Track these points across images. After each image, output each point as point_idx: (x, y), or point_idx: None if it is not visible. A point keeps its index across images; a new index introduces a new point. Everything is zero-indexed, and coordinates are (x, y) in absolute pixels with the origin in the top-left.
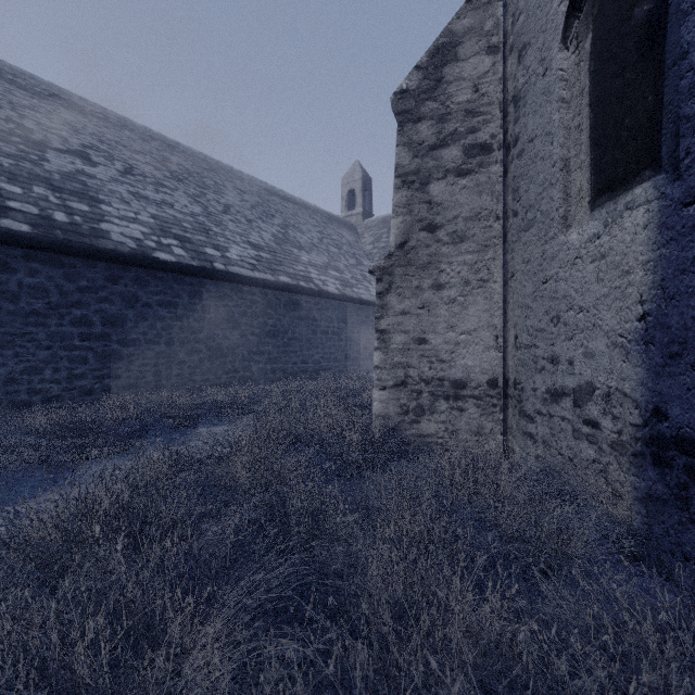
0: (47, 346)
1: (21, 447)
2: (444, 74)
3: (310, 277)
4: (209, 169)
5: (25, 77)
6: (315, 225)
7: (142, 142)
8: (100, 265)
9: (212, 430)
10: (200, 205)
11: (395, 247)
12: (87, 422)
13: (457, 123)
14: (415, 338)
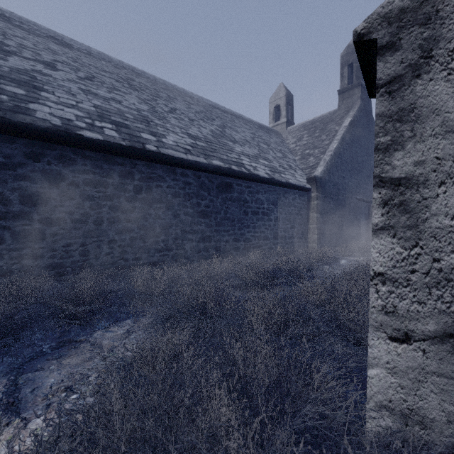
0: None
1: None
2: None
3: (241, 163)
4: (165, 89)
5: (29, 24)
6: (248, 128)
7: (114, 68)
8: (19, 141)
9: (101, 336)
10: (148, 105)
11: None
12: None
13: None
14: None
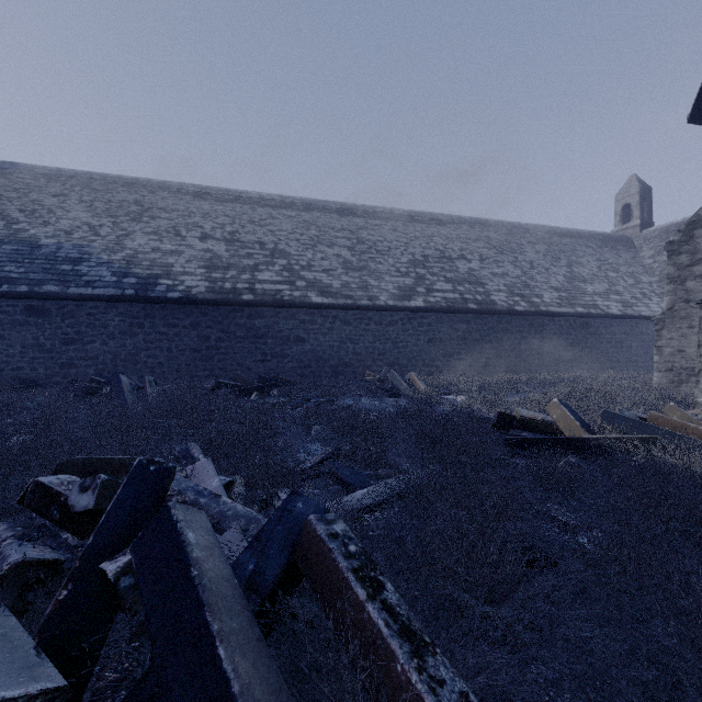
0: (479, 353)
1: (509, 384)
2: (694, 234)
3: (596, 304)
4: (508, 233)
5: (420, 215)
6: (592, 254)
7: (472, 230)
8: (494, 317)
9: None
10: (518, 268)
11: (666, 309)
12: (518, 380)
13: (701, 255)
14: (677, 350)
